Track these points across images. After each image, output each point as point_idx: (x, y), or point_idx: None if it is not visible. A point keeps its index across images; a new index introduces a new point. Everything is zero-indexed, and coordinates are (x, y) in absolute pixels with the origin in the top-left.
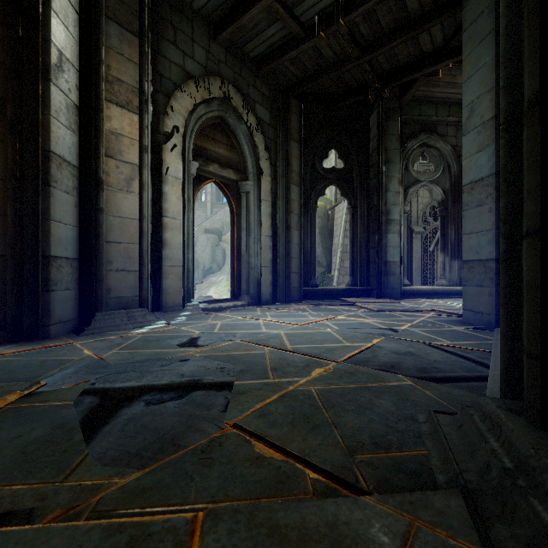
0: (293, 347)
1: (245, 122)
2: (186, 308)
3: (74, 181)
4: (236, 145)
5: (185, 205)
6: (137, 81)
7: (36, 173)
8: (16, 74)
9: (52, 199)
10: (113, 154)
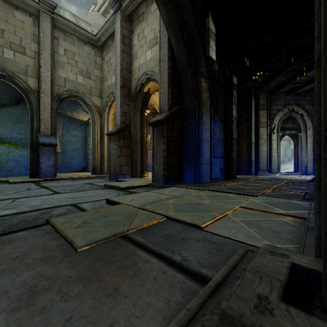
0: (307, 179)
1: (299, 114)
2: (278, 173)
3: (254, 146)
4: (296, 121)
5: (277, 145)
6: (266, 120)
7: (250, 146)
8: (248, 131)
9: (252, 151)
10: (261, 138)
